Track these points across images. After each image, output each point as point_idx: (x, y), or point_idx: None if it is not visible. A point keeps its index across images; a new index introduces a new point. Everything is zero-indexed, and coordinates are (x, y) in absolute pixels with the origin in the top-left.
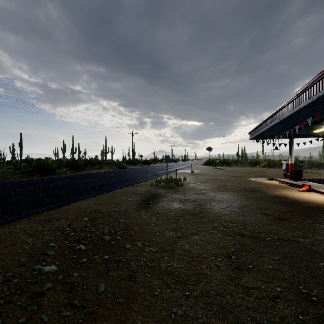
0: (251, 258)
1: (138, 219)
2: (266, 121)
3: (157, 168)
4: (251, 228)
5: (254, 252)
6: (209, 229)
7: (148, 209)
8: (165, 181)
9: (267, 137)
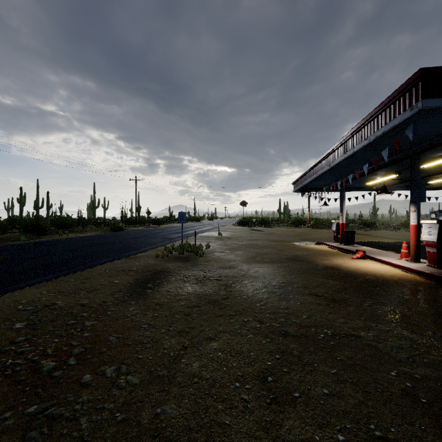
0: (298, 378)
1: (120, 318)
2: (313, 168)
3: (171, 230)
4: (297, 319)
5: (302, 364)
6: (236, 327)
7: (143, 298)
8: (179, 250)
9: (314, 190)
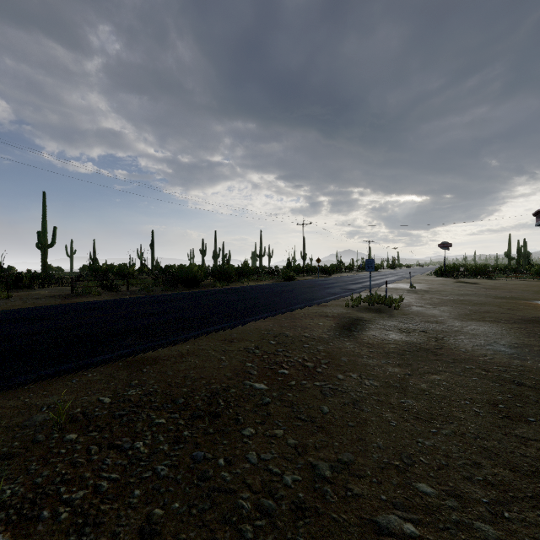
0: (533, 411)
1: (342, 348)
2: None
3: (346, 281)
4: (536, 376)
5: (539, 406)
6: (457, 370)
7: (352, 338)
8: (368, 300)
9: None
